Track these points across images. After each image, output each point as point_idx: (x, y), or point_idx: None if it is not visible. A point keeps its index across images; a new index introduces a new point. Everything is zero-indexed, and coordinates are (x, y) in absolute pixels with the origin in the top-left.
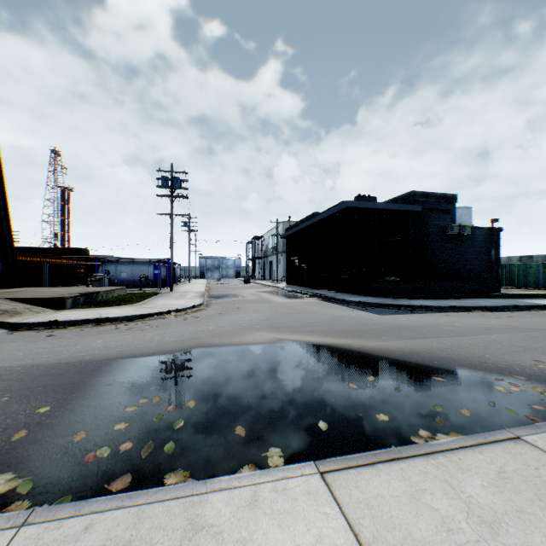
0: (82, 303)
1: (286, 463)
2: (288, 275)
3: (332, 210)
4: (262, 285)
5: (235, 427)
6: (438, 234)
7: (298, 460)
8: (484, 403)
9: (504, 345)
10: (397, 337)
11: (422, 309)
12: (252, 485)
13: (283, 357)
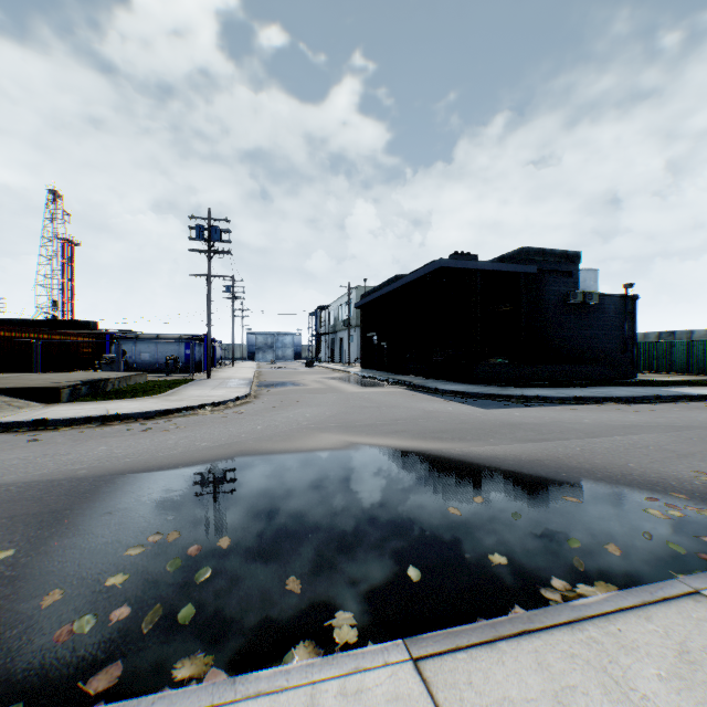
0: (84, 394)
1: (360, 638)
2: (364, 357)
3: (421, 271)
4: (329, 369)
5: (287, 579)
6: (558, 303)
7: (378, 631)
8: (636, 535)
9: (651, 449)
10: (510, 439)
11: (539, 400)
12: (308, 684)
13: (357, 468)
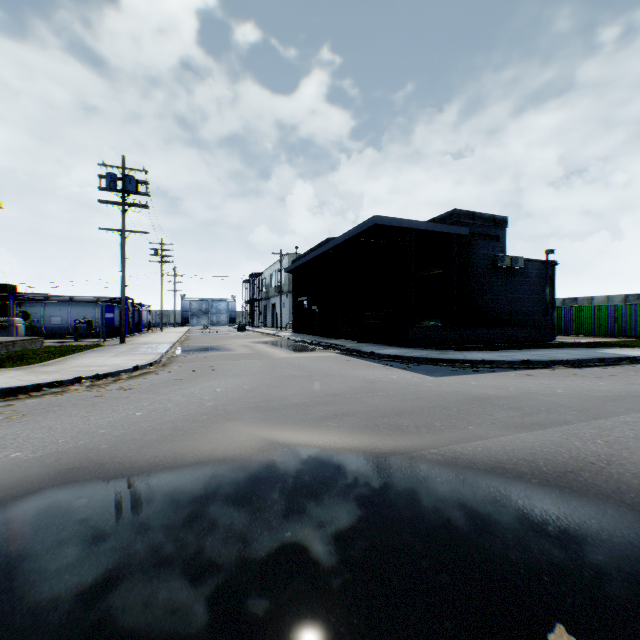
0: None
1: None
2: (295, 321)
3: (354, 230)
4: (261, 334)
5: None
6: (487, 266)
7: None
8: None
9: None
10: (495, 425)
11: (485, 365)
12: None
13: (270, 516)
